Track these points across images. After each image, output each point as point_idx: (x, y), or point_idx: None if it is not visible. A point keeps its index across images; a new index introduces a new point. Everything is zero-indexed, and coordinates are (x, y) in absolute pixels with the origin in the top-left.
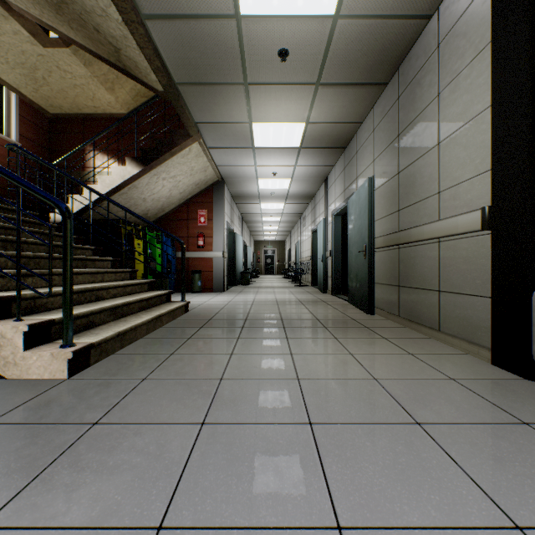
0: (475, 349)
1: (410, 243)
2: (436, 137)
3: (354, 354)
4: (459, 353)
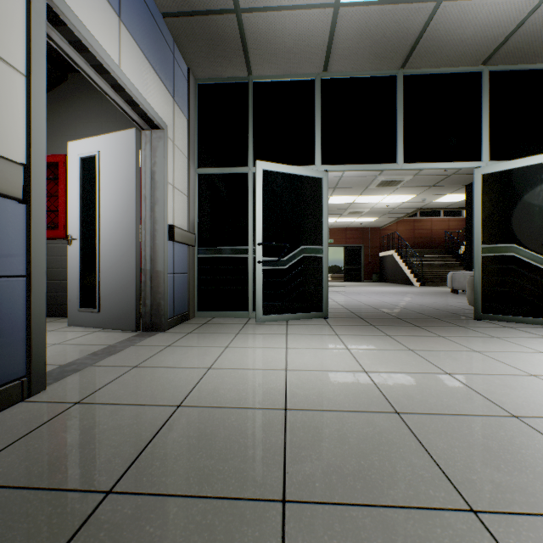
0: None
1: None
2: None
3: None
4: None
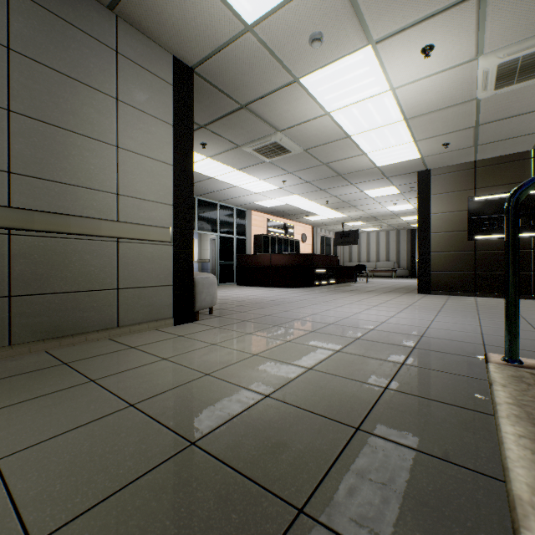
0: (163, 322)
1: (54, 233)
2: (115, 138)
3: (211, 343)
4: (157, 330)
